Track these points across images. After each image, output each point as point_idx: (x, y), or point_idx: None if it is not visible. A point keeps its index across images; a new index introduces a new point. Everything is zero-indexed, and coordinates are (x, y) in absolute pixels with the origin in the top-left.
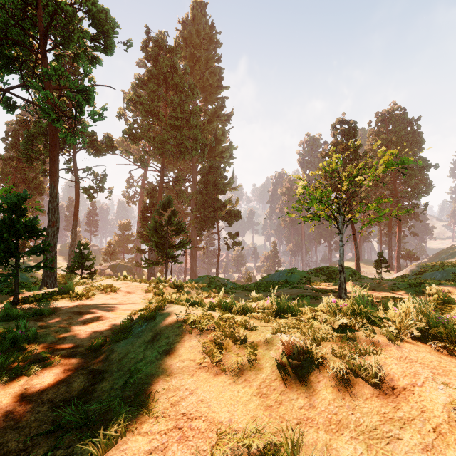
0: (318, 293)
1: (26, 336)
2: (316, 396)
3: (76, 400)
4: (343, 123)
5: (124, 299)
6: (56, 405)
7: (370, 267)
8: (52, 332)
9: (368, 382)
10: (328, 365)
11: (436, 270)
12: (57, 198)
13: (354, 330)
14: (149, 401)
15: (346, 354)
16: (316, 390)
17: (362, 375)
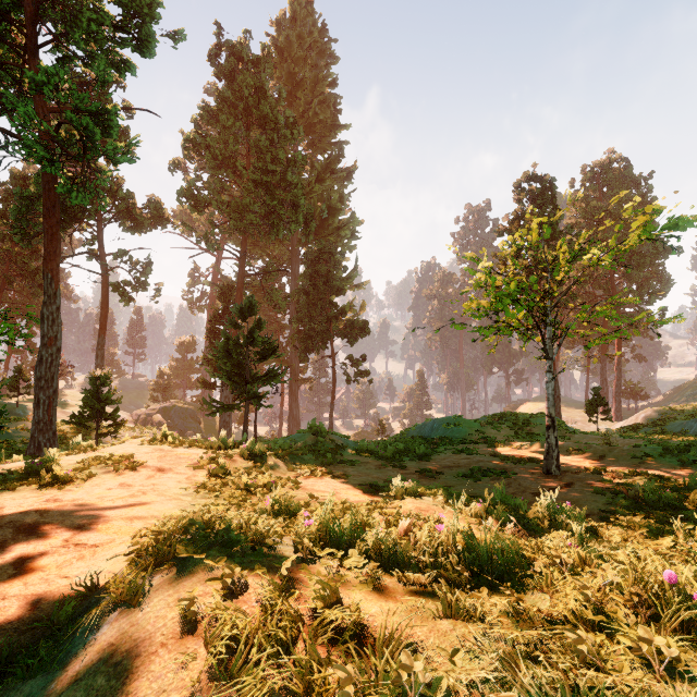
0: (505, 463)
1: None
2: None
3: None
4: (534, 180)
5: (144, 487)
6: None
7: (572, 410)
8: None
9: None
10: None
11: (688, 417)
12: (57, 298)
13: None
14: None
15: None
16: None
17: None
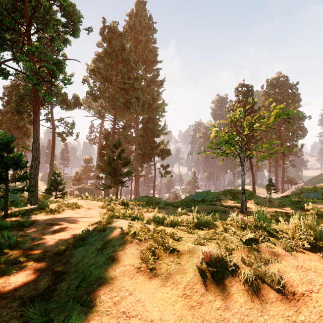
0: (226, 208)
1: (9, 243)
2: (230, 298)
3: (41, 297)
4: (243, 87)
5: (85, 214)
6: (25, 301)
7: (262, 189)
8: (29, 239)
9: (272, 287)
10: (239, 272)
11: (310, 191)
12: (38, 140)
13: (258, 241)
14: (97, 300)
15: (253, 263)
16: (230, 293)
17: (267, 282)
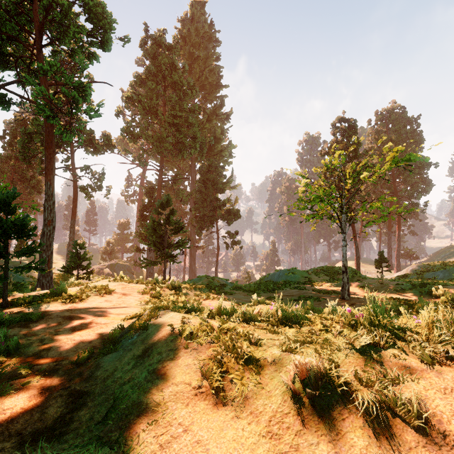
0: (319, 294)
1: (6, 347)
2: (342, 441)
3: (49, 433)
4: (343, 121)
5: (119, 302)
6: (25, 439)
7: (369, 266)
8: (37, 341)
9: (409, 423)
10: (354, 397)
11: (437, 269)
12: (53, 196)
13: (377, 347)
14: (134, 440)
15: (375, 383)
16: (341, 431)
17: (400, 415)
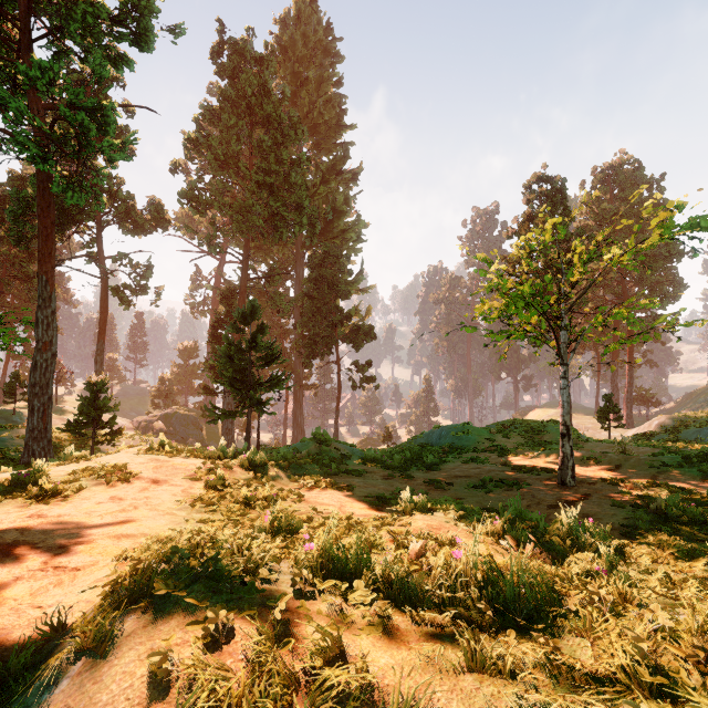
0: (517, 473)
1: None
2: None
3: None
4: (544, 181)
5: (137, 501)
6: None
7: (582, 417)
8: None
9: None
10: None
11: (703, 425)
12: (52, 301)
13: None
14: None
15: None
16: None
17: None
